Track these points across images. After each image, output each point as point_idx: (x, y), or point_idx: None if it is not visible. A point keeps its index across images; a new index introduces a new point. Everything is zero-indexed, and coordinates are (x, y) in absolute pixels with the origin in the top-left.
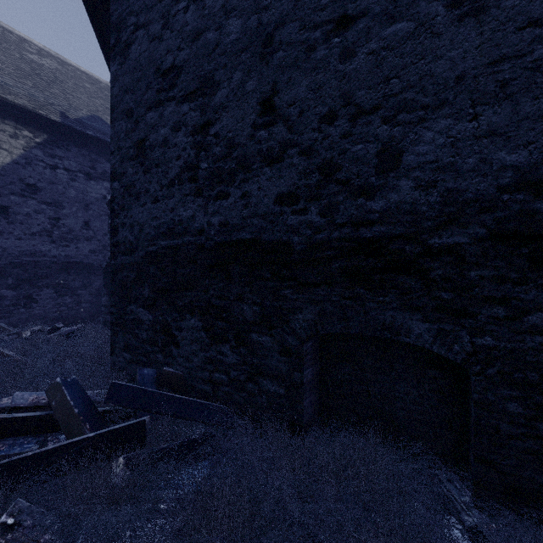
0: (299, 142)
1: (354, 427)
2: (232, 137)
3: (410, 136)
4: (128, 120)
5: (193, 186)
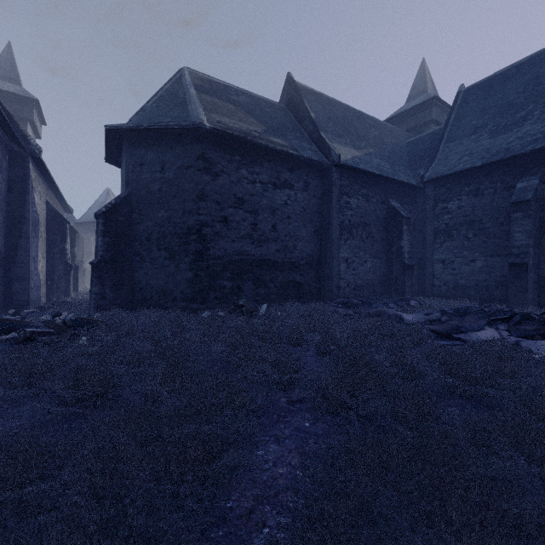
0: (280, 238)
1: (283, 303)
2: (264, 231)
3: (298, 244)
4: (217, 205)
5: (251, 241)
